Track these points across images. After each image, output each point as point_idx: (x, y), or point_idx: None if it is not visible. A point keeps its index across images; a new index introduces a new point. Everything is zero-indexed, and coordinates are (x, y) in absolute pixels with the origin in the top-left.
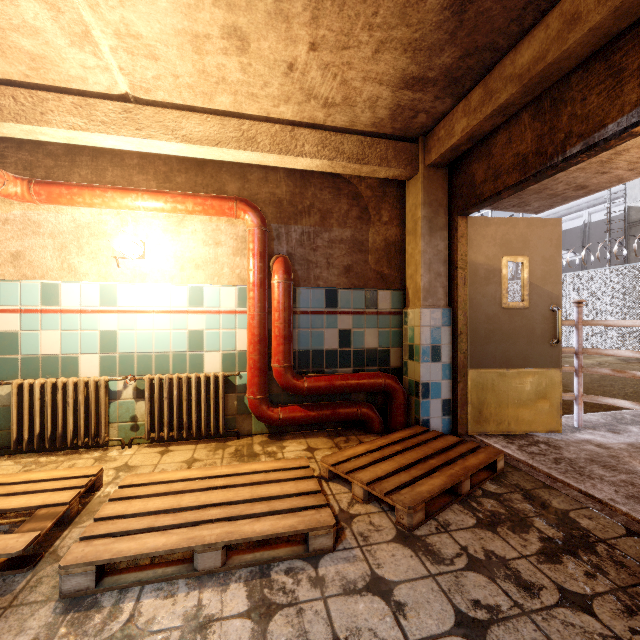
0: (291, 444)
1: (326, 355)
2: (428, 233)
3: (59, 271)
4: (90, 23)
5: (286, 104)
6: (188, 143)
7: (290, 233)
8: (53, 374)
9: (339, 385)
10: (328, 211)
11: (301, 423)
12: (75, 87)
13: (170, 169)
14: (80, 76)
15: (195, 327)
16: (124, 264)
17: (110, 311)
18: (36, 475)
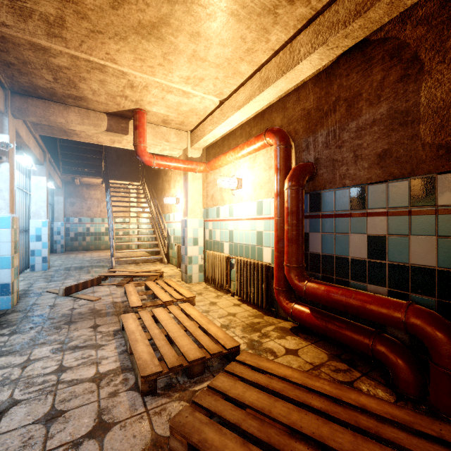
0: (291, 339)
1: (351, 264)
2: None
3: (220, 201)
4: (179, 87)
5: (270, 33)
6: (239, 110)
7: (317, 139)
8: (218, 250)
9: (337, 300)
10: (355, 95)
11: (309, 326)
12: (209, 112)
13: (250, 128)
14: (204, 107)
15: (259, 229)
16: (236, 193)
17: (231, 219)
18: (182, 290)
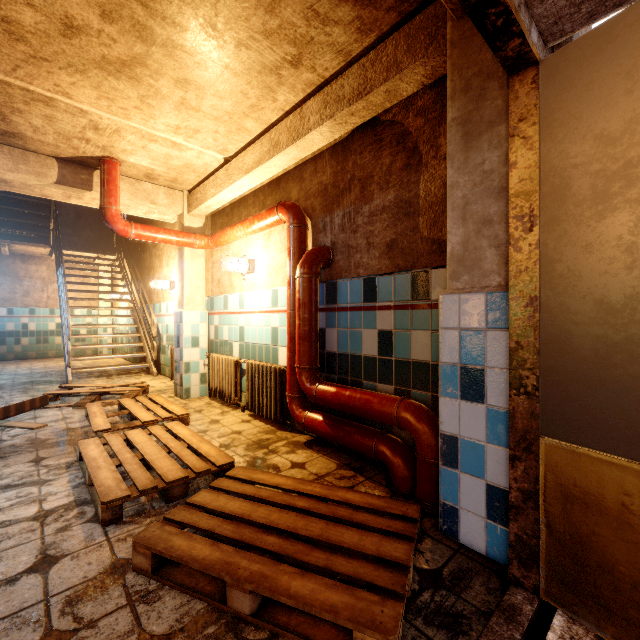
0: (302, 453)
1: (364, 363)
2: (461, 147)
3: (229, 287)
4: (166, 137)
5: (276, 93)
6: (247, 174)
7: (333, 220)
8: (226, 353)
9: (344, 402)
10: (368, 176)
11: (321, 436)
12: (212, 170)
13: (265, 197)
14: (204, 163)
15: (274, 324)
16: (248, 278)
17: (242, 312)
18: (173, 406)
